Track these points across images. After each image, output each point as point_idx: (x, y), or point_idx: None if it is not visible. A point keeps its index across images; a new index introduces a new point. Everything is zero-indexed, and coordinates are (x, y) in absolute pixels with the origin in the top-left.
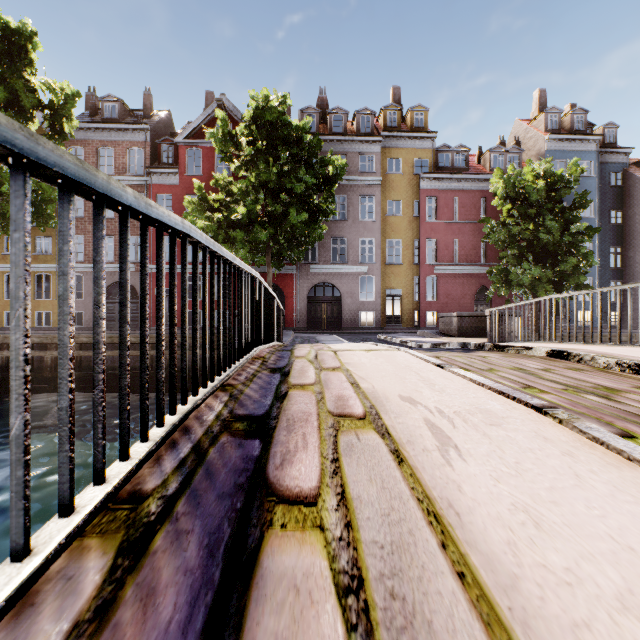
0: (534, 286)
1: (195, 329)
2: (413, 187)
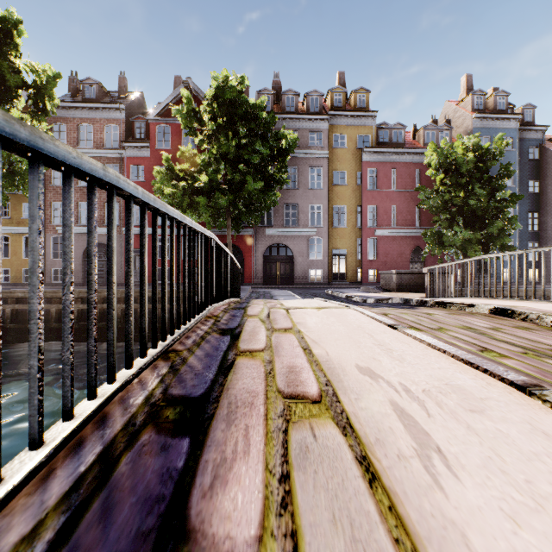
0: (464, 247)
1: (128, 294)
2: (356, 160)
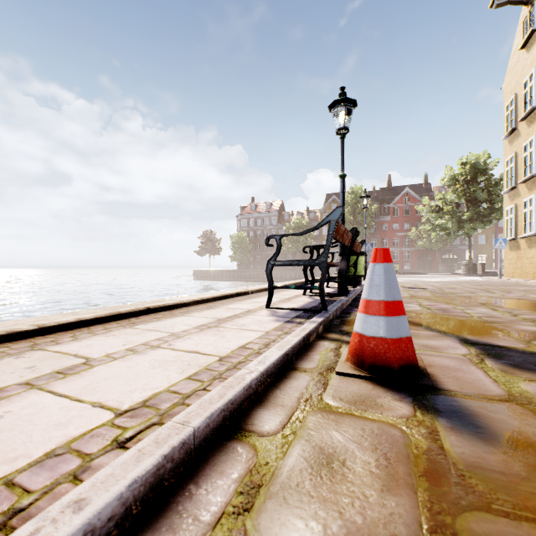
0: None
1: None
2: None
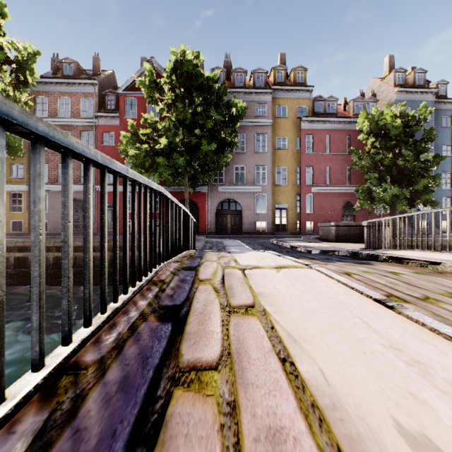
0: (393, 202)
1: None
2: (296, 127)
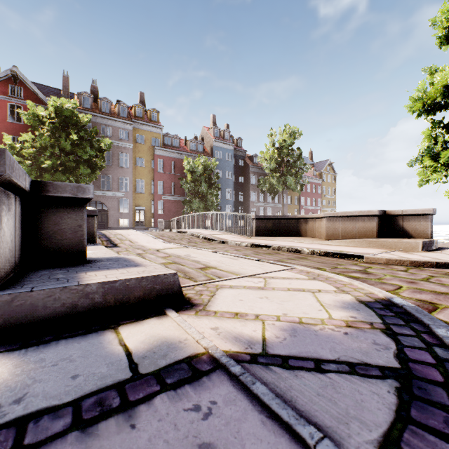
0: (198, 209)
1: None
2: (151, 152)
